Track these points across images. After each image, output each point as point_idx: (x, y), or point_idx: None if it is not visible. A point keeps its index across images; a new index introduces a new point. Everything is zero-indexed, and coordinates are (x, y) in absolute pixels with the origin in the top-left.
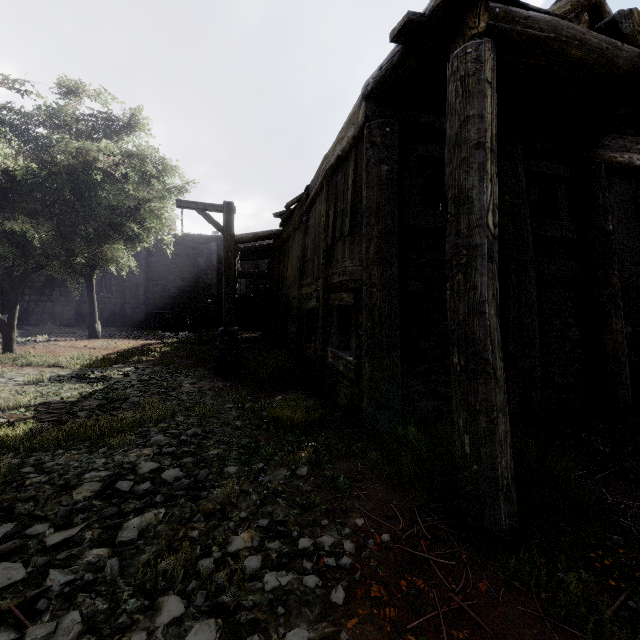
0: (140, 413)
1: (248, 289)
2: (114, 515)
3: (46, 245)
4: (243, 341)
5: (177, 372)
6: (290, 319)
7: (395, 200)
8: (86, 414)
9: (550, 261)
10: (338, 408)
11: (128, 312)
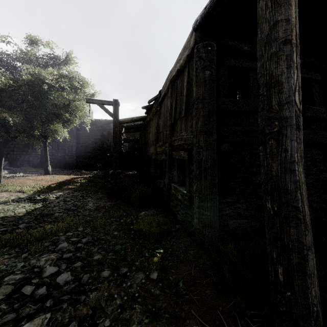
0: (56, 226)
1: (130, 148)
2: (12, 320)
3: (18, 125)
4: (126, 176)
5: (86, 196)
6: (150, 165)
7: (214, 93)
8: (24, 226)
9: (309, 131)
10: (178, 221)
11: (67, 160)
